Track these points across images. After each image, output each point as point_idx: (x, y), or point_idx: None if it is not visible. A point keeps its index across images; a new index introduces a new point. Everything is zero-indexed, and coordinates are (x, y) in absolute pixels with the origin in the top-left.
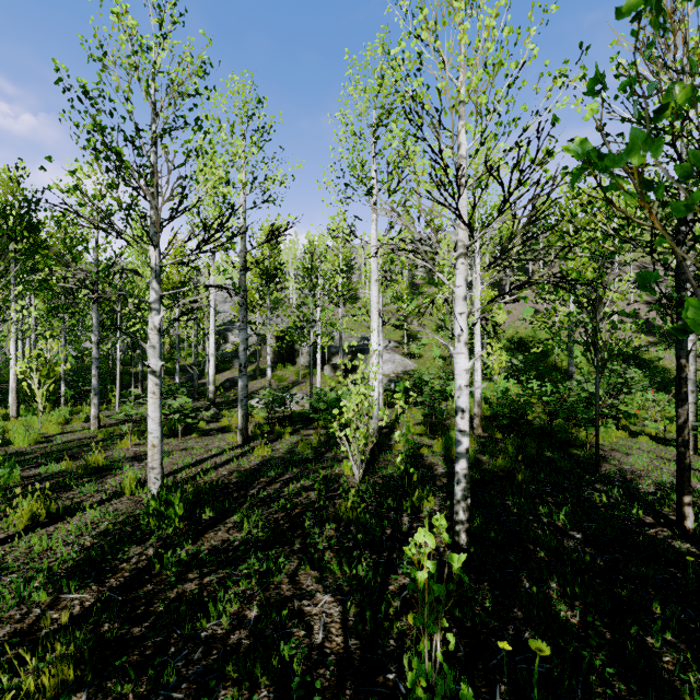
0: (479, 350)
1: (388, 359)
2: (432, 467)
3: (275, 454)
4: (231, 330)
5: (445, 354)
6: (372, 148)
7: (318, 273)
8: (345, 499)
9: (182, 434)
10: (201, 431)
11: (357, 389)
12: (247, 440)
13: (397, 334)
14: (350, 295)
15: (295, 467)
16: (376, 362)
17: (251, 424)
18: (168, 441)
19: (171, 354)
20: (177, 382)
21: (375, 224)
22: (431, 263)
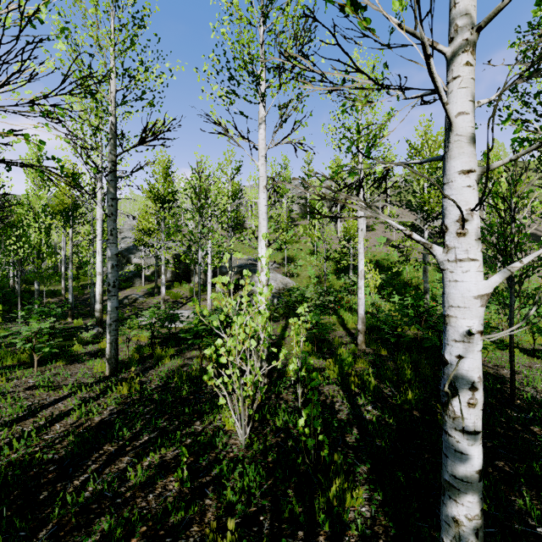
0: (363, 268)
1: (271, 277)
2: (333, 406)
3: (143, 391)
4: (134, 253)
5: (318, 274)
6: (260, 35)
7: (209, 200)
8: (221, 497)
9: (44, 363)
10: (72, 356)
11: (241, 320)
12: (117, 369)
13: (278, 257)
14: (238, 222)
15: (162, 416)
16: (265, 280)
17: (133, 345)
18: (21, 374)
19: (77, 274)
20: (70, 300)
21: (264, 123)
22: (304, 201)
